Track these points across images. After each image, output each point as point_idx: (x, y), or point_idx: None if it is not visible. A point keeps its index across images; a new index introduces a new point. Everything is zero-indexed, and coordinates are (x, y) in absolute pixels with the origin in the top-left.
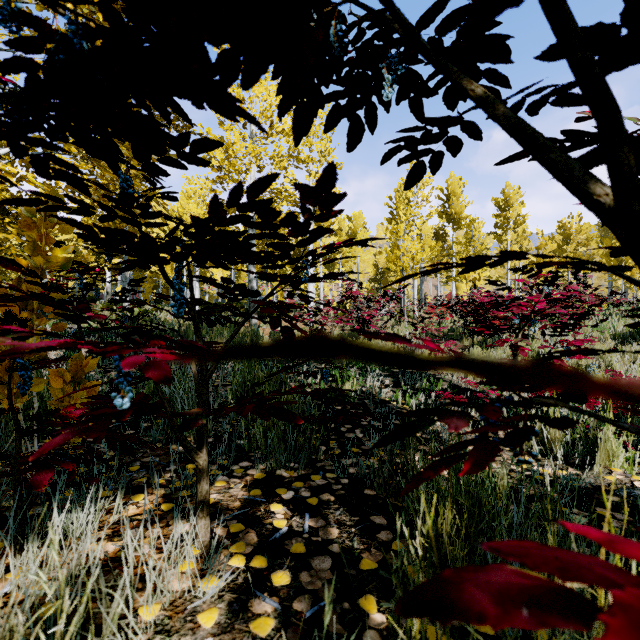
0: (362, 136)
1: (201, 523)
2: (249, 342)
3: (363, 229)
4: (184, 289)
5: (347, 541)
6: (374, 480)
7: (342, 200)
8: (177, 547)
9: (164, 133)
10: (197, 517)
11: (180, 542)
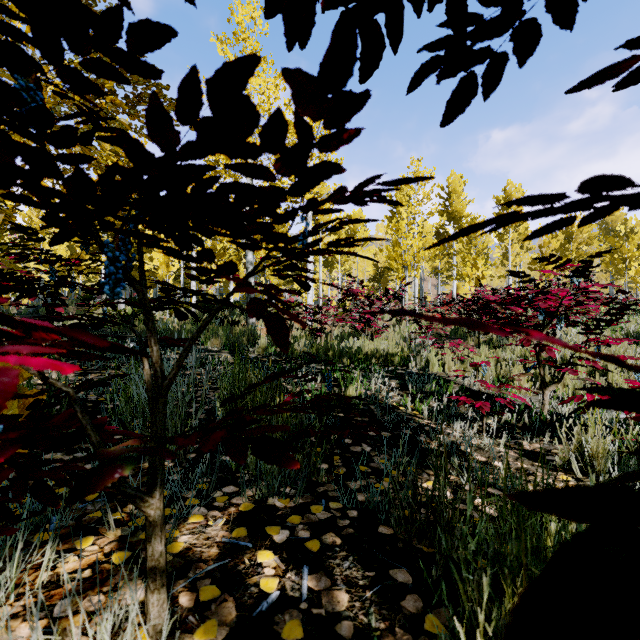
0: (381, 57)
1: (153, 598)
2: (246, 342)
3: (363, 227)
4: (121, 258)
5: (361, 615)
6: (389, 511)
7: (361, 108)
8: (120, 631)
9: (77, 3)
10: (147, 589)
11: (126, 621)
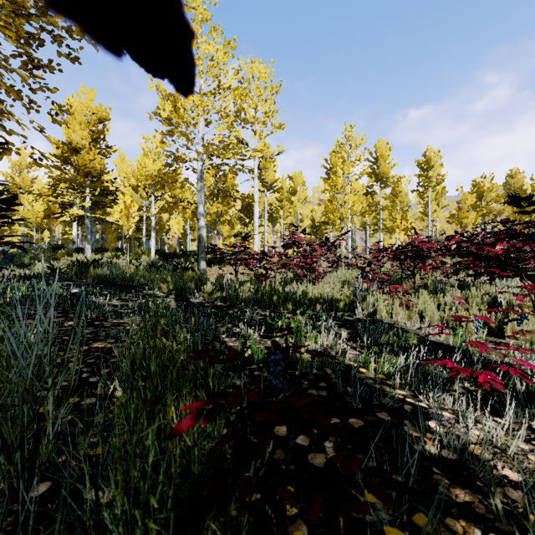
0: None
1: None
2: (194, 287)
3: (302, 187)
4: None
5: None
6: None
7: None
8: None
9: None
10: None
11: None
